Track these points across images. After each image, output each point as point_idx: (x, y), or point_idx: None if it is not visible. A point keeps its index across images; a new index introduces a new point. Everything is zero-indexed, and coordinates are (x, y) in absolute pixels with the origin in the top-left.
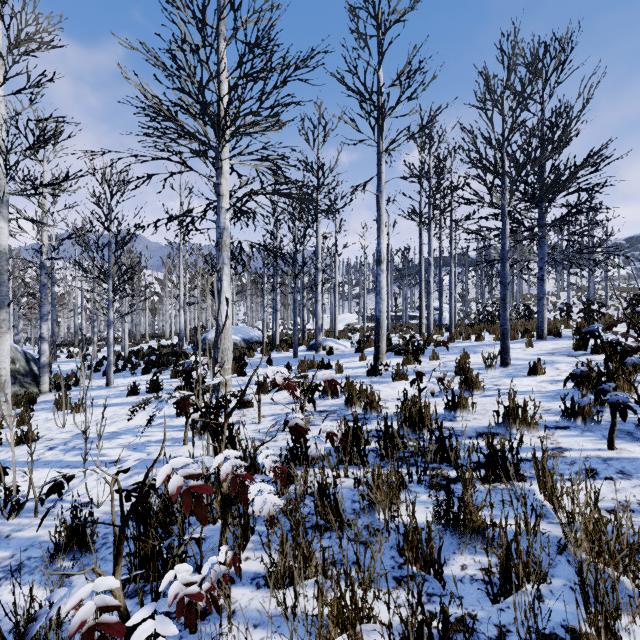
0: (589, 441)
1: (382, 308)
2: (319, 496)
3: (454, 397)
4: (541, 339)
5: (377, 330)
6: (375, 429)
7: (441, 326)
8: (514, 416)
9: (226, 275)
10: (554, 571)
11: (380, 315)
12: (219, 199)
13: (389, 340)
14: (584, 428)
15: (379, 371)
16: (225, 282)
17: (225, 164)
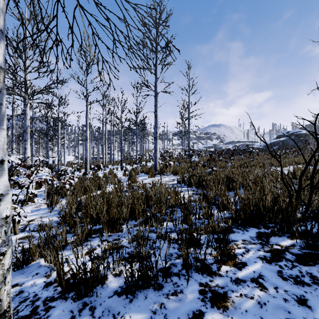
0: (124, 177)
1: (88, 155)
2: (78, 185)
3: (104, 174)
4: (136, 164)
5: (86, 162)
6: (87, 178)
7: (111, 161)
8: (114, 175)
9: (29, 142)
10: (108, 185)
11: (87, 157)
12: (26, 115)
13: (90, 166)
14: (125, 176)
15: (87, 174)
16: (28, 145)
17: (28, 103)
